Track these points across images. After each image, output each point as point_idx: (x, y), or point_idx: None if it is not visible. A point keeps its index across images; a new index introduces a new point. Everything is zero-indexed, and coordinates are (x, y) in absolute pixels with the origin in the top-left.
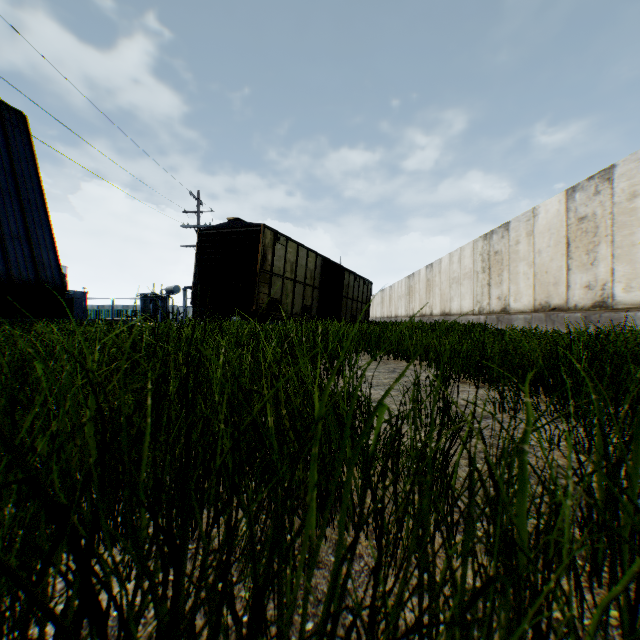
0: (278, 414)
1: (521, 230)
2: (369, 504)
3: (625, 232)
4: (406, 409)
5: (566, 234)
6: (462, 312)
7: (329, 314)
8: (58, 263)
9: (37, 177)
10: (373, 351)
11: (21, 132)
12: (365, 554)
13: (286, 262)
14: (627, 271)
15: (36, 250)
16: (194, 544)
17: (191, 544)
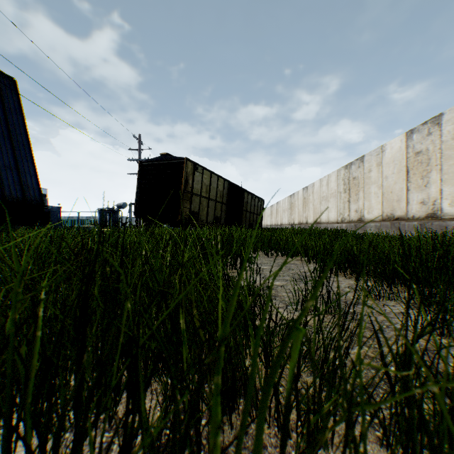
0: (179, 331)
1: (372, 162)
2: (272, 397)
3: (450, 162)
4: (295, 298)
5: (406, 164)
6: (329, 221)
7: (233, 223)
8: (39, 186)
9: (24, 124)
10: (266, 250)
11: (12, 92)
12: (268, 444)
13: (202, 185)
14: (452, 191)
15: (23, 177)
16: (111, 432)
17: (108, 432)
